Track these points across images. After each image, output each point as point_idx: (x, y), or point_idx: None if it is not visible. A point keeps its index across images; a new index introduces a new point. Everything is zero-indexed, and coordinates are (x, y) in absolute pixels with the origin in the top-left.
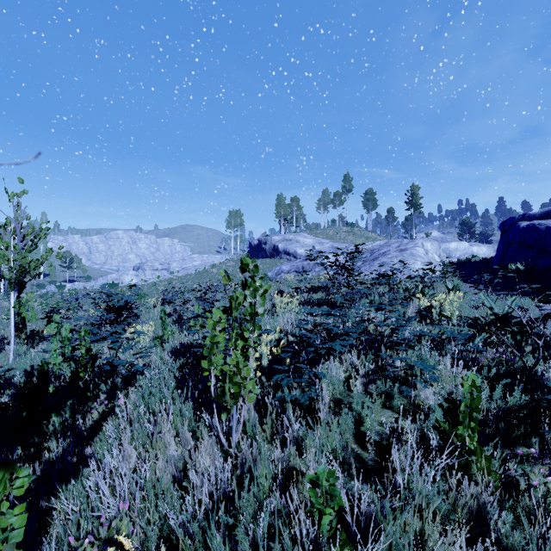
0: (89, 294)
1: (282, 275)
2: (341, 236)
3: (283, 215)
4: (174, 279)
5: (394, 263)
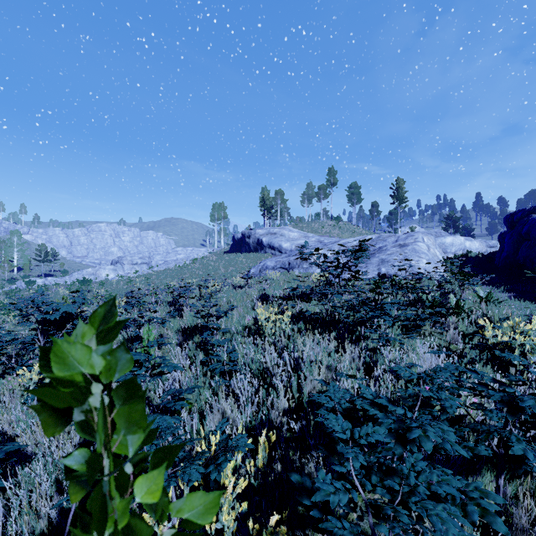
0: (15, 304)
1: (267, 273)
2: (326, 229)
3: (267, 208)
4: (152, 274)
5: (395, 260)
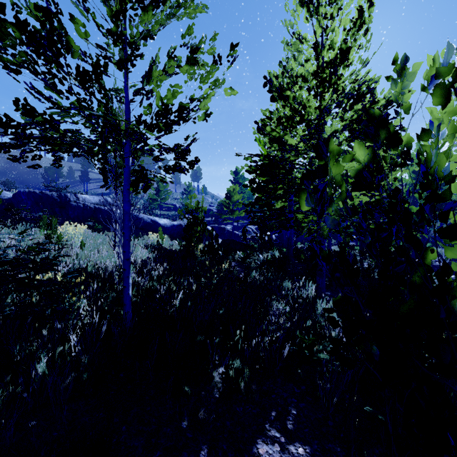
0: None
1: None
2: None
3: None
4: None
5: None
